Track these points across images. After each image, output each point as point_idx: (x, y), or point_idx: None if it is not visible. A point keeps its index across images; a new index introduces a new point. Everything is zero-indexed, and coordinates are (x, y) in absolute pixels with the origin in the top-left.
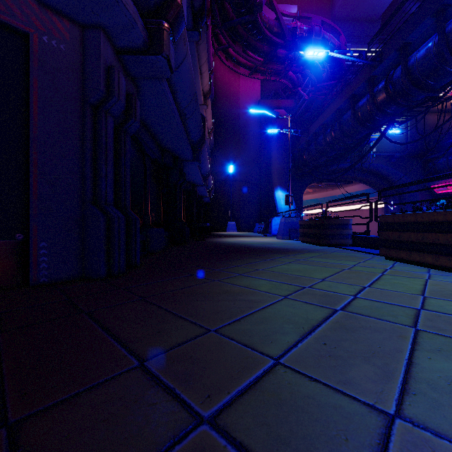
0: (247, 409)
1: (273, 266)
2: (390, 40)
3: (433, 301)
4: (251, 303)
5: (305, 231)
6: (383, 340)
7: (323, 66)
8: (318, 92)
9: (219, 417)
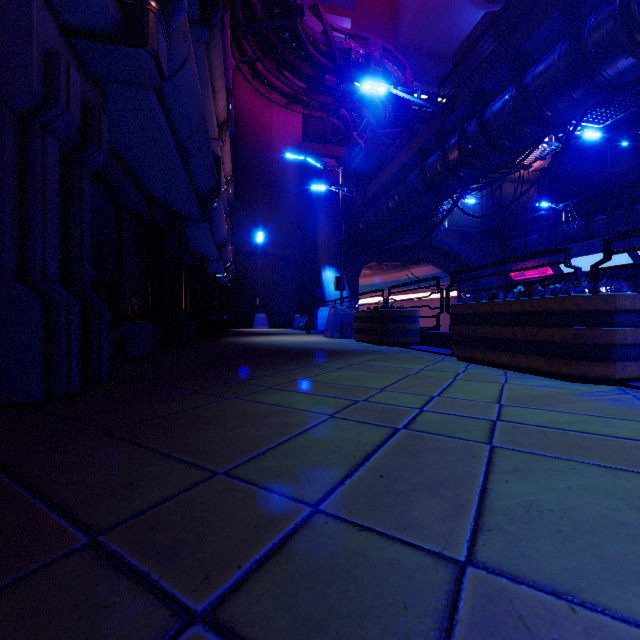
0: (267, 588)
1: (317, 374)
2: (463, 85)
3: (511, 409)
4: (283, 427)
5: (361, 326)
6: (453, 463)
7: (384, 106)
8: (379, 140)
9: (221, 607)
